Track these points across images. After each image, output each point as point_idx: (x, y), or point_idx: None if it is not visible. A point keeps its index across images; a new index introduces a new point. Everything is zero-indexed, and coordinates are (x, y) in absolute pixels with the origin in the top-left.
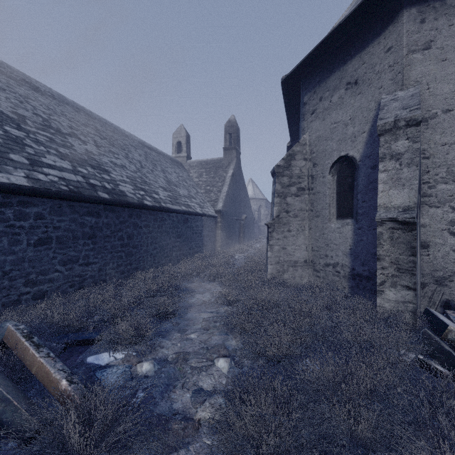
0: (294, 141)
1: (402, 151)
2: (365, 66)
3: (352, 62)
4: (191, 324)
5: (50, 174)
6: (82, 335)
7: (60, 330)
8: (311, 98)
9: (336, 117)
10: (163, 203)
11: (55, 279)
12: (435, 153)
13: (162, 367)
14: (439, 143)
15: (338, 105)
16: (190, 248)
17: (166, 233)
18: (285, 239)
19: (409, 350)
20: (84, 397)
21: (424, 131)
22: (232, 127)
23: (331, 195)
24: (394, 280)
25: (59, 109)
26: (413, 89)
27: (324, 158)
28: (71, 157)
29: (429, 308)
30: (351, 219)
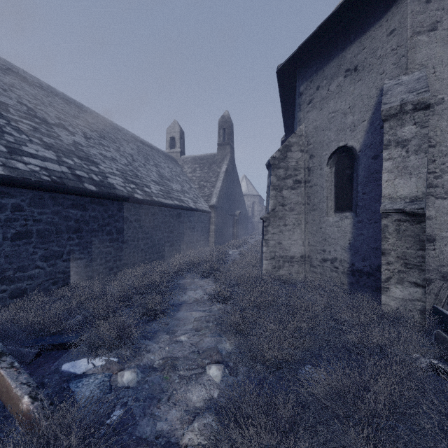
0: (289, 135)
1: (409, 137)
2: (366, 51)
3: (352, 48)
4: (182, 324)
5: (30, 163)
6: (59, 338)
7: (35, 332)
8: (308, 87)
9: (334, 106)
10: (155, 197)
11: (36, 276)
12: (441, 141)
13: (146, 376)
14: (445, 130)
15: (336, 93)
16: (183, 243)
17: (157, 228)
18: (281, 234)
19: (421, 353)
20: (48, 417)
21: (430, 117)
22: (226, 122)
23: (329, 187)
24: (401, 276)
25: (47, 100)
26: (418, 72)
27: (321, 150)
28: (56, 147)
29: (436, 306)
30: (350, 212)
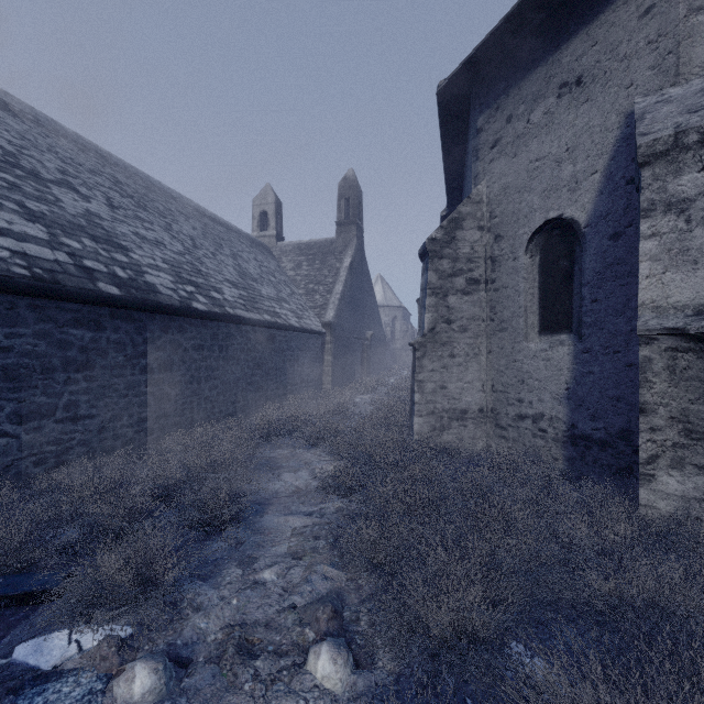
0: (454, 207)
1: (692, 195)
2: (598, 49)
3: (572, 45)
4: (268, 543)
5: None
6: (23, 581)
7: None
8: (491, 119)
9: (539, 149)
10: (230, 308)
11: (1, 451)
12: None
13: (185, 676)
14: None
15: (542, 127)
16: (278, 386)
17: (234, 360)
18: (445, 371)
19: None
20: None
21: None
22: (351, 188)
23: (529, 291)
24: (679, 454)
25: (45, 142)
26: (700, 80)
27: (516, 226)
28: (50, 219)
29: None
30: (568, 334)
